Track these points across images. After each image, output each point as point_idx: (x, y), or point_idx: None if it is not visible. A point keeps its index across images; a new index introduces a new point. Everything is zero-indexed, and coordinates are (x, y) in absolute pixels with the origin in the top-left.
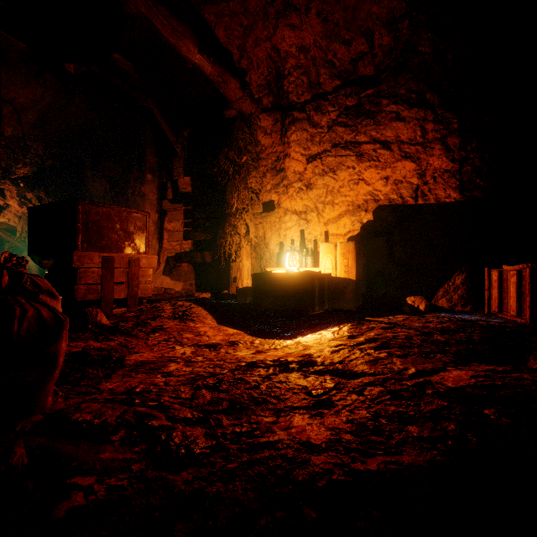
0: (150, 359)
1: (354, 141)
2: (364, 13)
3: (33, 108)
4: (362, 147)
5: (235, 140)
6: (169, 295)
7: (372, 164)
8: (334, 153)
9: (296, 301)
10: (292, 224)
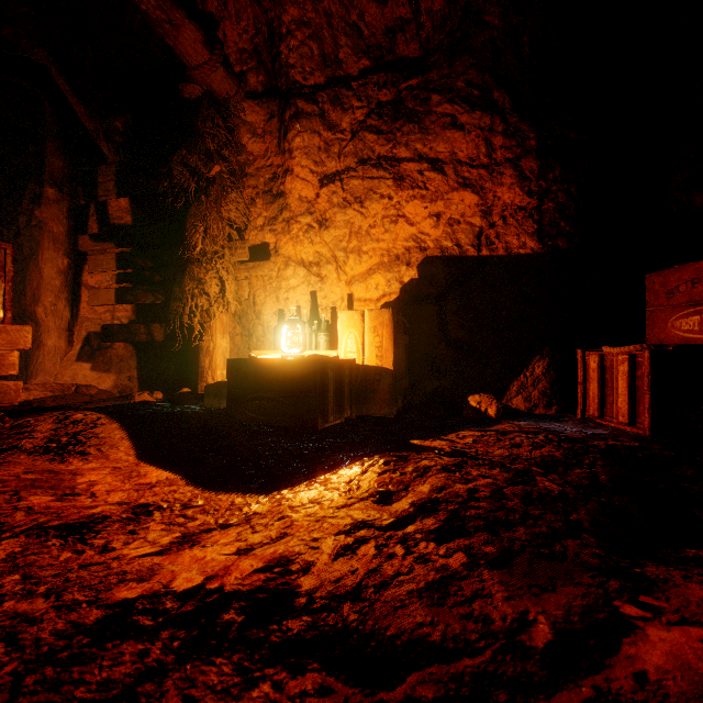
0: None
1: (391, 156)
2: None
3: None
4: (402, 166)
5: (200, 137)
6: (84, 398)
7: (416, 194)
8: (361, 174)
9: (296, 407)
10: (297, 282)
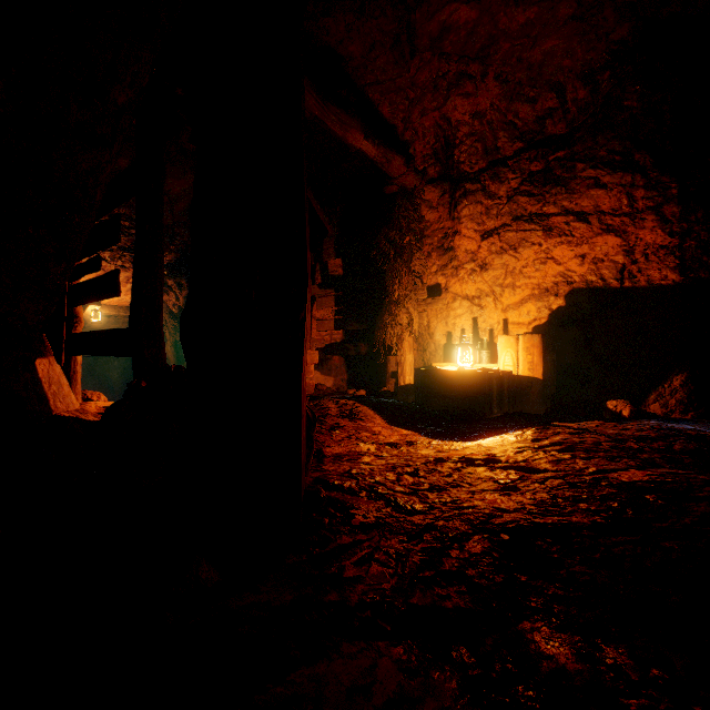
0: (342, 452)
1: (540, 213)
2: (553, 67)
3: (186, 197)
4: (550, 220)
5: (396, 219)
6: (320, 392)
7: (563, 240)
8: (515, 228)
9: (471, 402)
10: (462, 311)
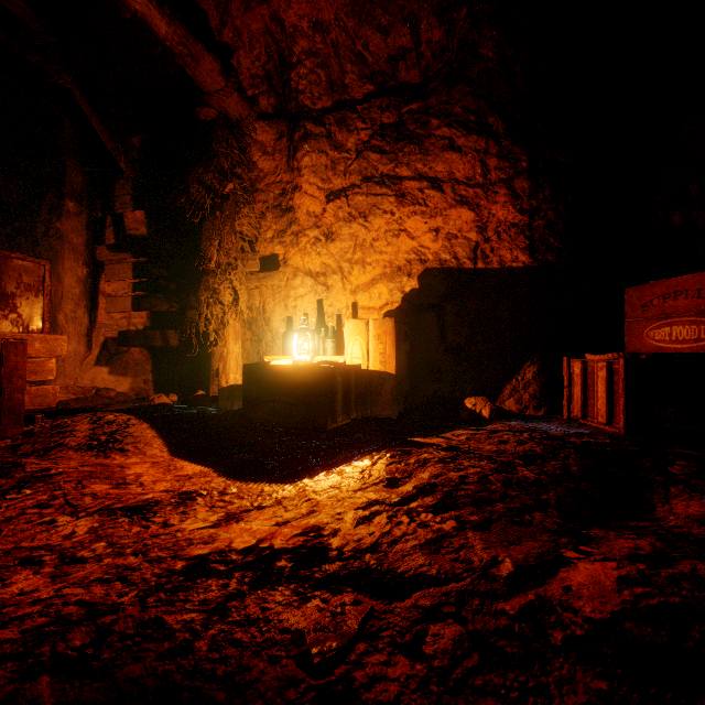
0: None
1: (393, 175)
2: None
3: None
4: (403, 184)
5: (215, 156)
6: (104, 400)
7: (417, 210)
8: (365, 191)
9: (308, 409)
10: (305, 291)
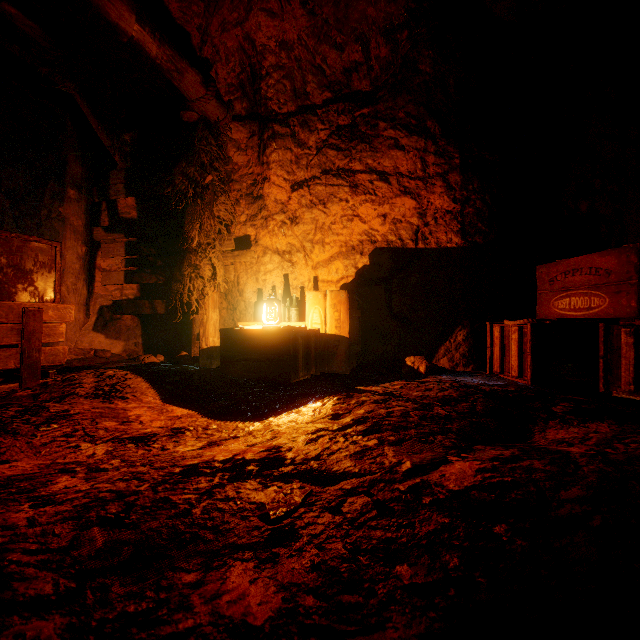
0: (28, 471)
1: (348, 168)
2: (358, 13)
3: None
4: (356, 176)
5: (196, 153)
6: (101, 360)
7: (368, 198)
8: (324, 182)
9: (275, 366)
10: (273, 266)
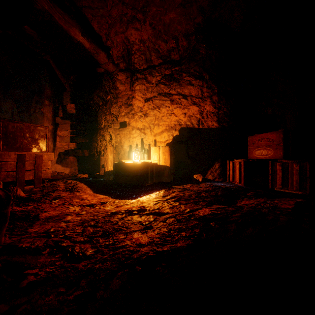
0: (55, 215)
1: (169, 93)
2: (174, 28)
3: None
4: (173, 96)
5: (103, 86)
6: (60, 176)
7: (178, 106)
8: (159, 98)
9: (138, 178)
10: (136, 135)
